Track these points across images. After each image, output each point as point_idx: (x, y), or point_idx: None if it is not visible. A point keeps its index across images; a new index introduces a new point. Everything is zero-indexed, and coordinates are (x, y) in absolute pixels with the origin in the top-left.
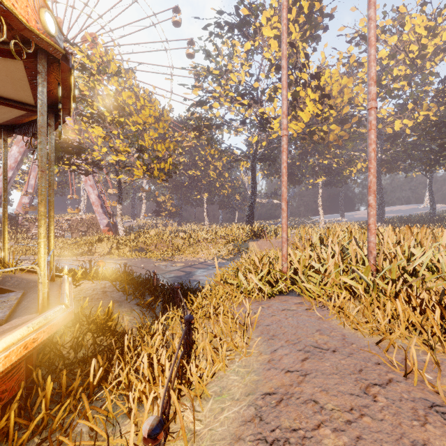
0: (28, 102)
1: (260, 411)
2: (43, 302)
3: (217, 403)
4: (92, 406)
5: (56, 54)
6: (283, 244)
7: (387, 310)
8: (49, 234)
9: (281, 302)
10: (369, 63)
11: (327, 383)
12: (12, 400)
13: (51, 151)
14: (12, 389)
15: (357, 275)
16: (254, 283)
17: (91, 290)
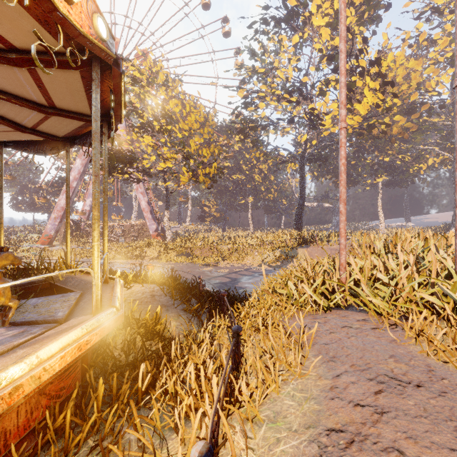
0: (86, 113)
1: (326, 451)
2: (96, 304)
3: (271, 432)
4: (140, 415)
5: (107, 59)
6: (342, 251)
7: None
8: (104, 238)
9: (340, 318)
10: None
11: (414, 428)
12: (69, 397)
13: (105, 158)
14: (69, 387)
15: (440, 291)
16: (306, 294)
17: (141, 294)
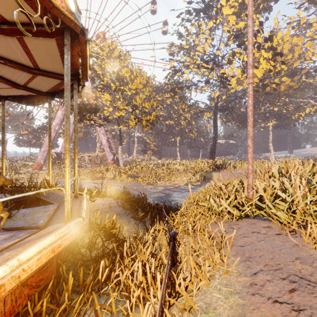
0: (61, 73)
1: None
2: (68, 214)
3: None
4: (100, 304)
5: (76, 29)
6: (249, 175)
7: None
8: (75, 165)
9: (250, 225)
10: None
11: None
12: (47, 285)
13: (75, 107)
14: (46, 278)
15: None
16: (223, 206)
17: (101, 205)
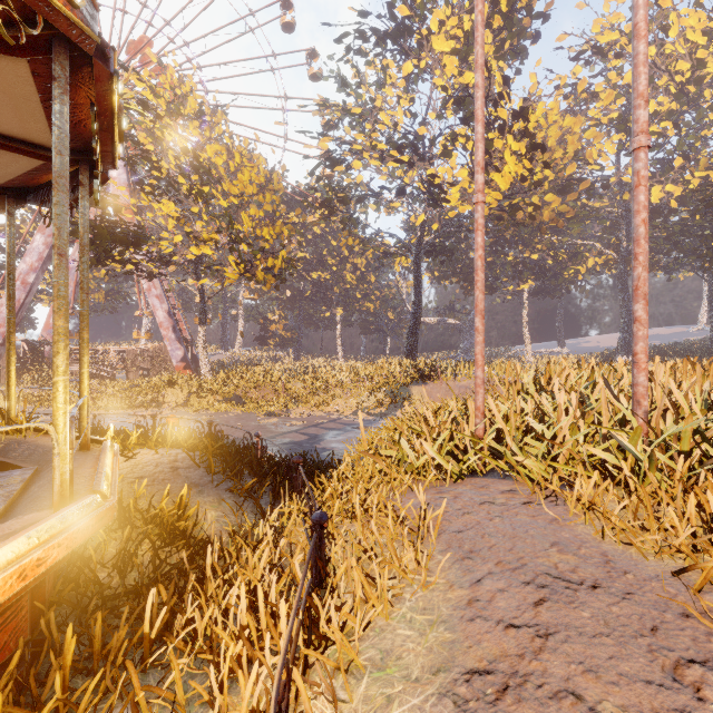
0: (45, 144)
1: (466, 710)
2: (62, 488)
3: (378, 686)
4: (145, 686)
5: (84, 43)
6: (478, 388)
7: (690, 510)
8: (81, 370)
9: (477, 489)
10: (636, 68)
11: (594, 655)
12: (4, 666)
13: (83, 228)
14: (3, 648)
15: (613, 443)
16: (427, 455)
17: (153, 466)
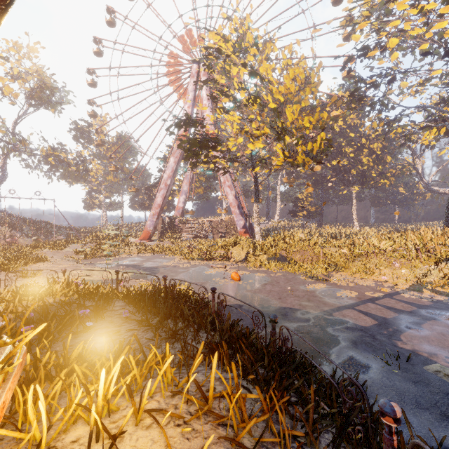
0: None
1: None
2: None
3: None
4: None
5: None
6: None
7: None
8: None
9: None
10: None
11: None
12: None
13: None
14: None
15: None
16: None
17: None
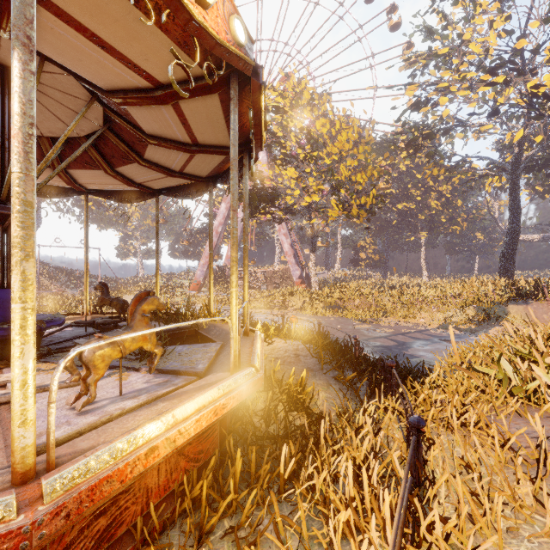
0: (226, 145)
1: None
2: (235, 360)
3: None
4: (282, 514)
5: (246, 70)
6: None
7: None
8: (244, 284)
9: None
10: None
11: None
12: (207, 462)
13: (245, 193)
14: (207, 451)
15: None
16: (539, 381)
17: (283, 351)
